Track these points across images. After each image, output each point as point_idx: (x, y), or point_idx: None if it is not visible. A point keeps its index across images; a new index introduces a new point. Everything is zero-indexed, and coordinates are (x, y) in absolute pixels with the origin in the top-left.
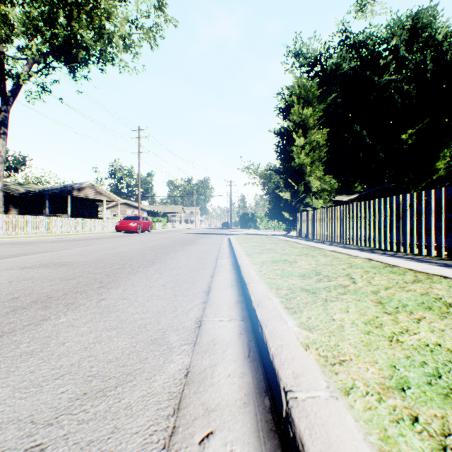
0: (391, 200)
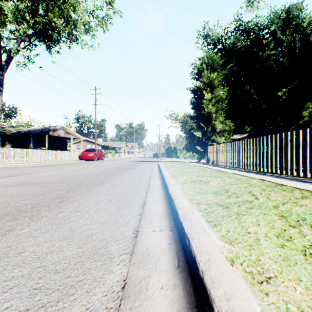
0: (276, 137)
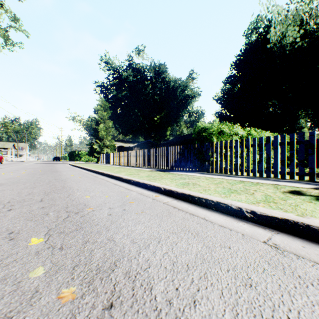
0: (118, 153)
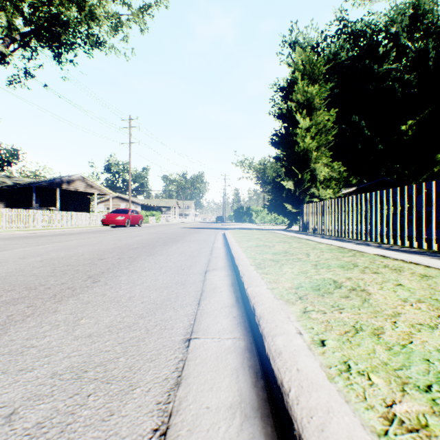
0: None
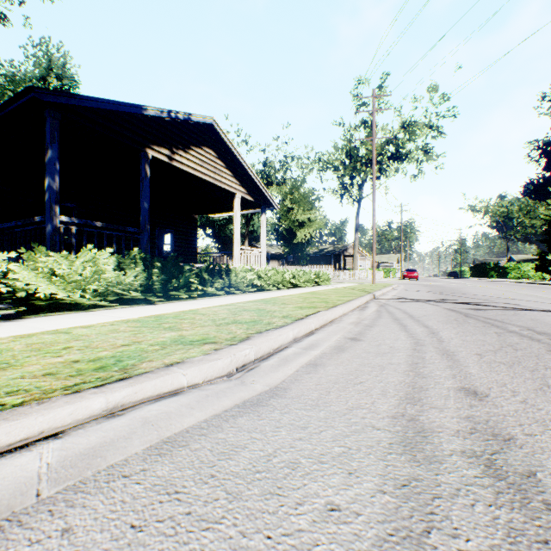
0: None
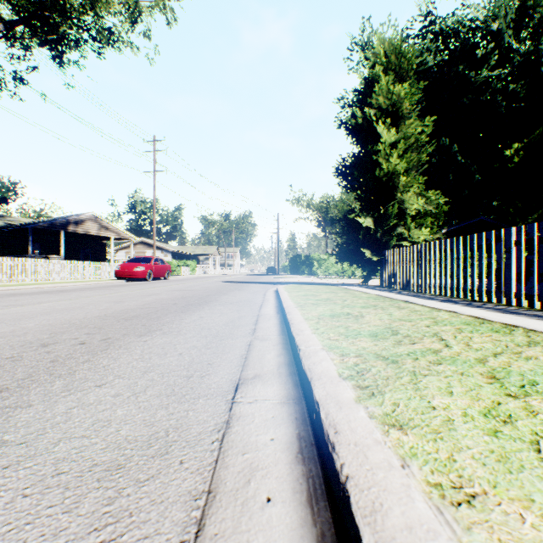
0: None
